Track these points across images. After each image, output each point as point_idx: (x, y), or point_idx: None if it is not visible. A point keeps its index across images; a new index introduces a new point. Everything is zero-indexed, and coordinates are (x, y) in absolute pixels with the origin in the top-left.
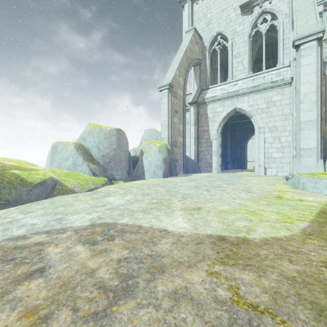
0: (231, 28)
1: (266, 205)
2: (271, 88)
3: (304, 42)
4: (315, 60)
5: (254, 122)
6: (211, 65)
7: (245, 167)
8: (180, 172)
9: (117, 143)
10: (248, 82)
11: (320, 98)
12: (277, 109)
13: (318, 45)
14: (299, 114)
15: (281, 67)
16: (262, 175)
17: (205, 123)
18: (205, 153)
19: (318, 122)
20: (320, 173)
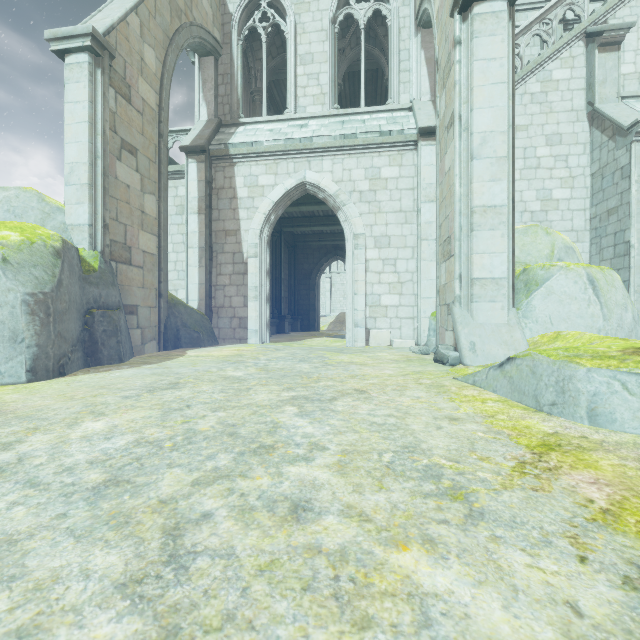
0: None
1: None
2: (378, 147)
3: None
4: (505, 51)
5: (345, 221)
6: (247, 80)
7: (316, 327)
8: (145, 348)
9: None
10: (331, 125)
11: (511, 152)
12: (391, 196)
13: (508, 14)
14: (469, 188)
15: (397, 107)
16: (362, 346)
17: (230, 213)
18: (229, 290)
19: (508, 213)
20: (620, 351)
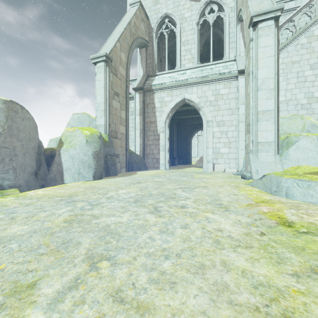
0: (180, 12)
1: (317, 276)
2: (218, 80)
3: (262, 19)
4: (273, 42)
5: (203, 115)
6: (159, 53)
7: (190, 162)
8: (121, 170)
9: (4, 125)
10: (196, 72)
11: (277, 86)
12: (225, 102)
13: (275, 25)
14: (256, 103)
15: (228, 60)
16: (211, 171)
17: (152, 114)
18: (152, 147)
19: (275, 113)
20: (304, 172)
